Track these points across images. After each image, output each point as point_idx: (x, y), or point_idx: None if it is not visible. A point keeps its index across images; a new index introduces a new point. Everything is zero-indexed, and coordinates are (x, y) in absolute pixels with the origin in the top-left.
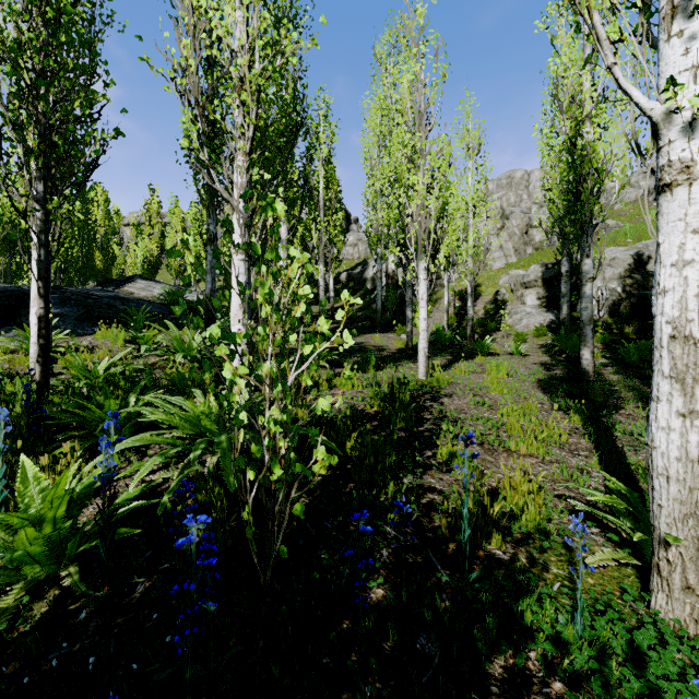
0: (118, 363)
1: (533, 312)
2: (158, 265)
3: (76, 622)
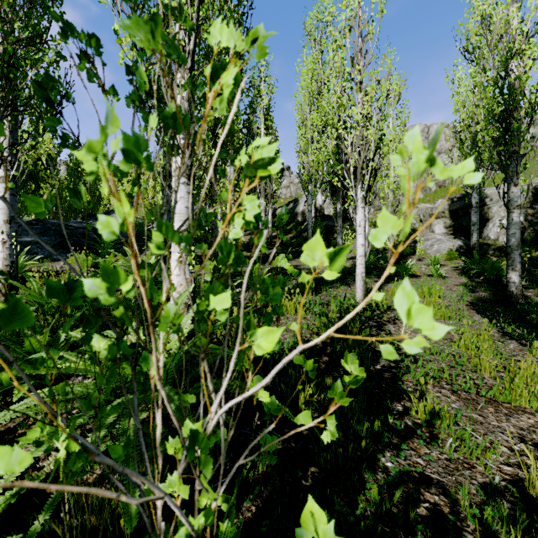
0: None
1: (443, 239)
2: None
3: None
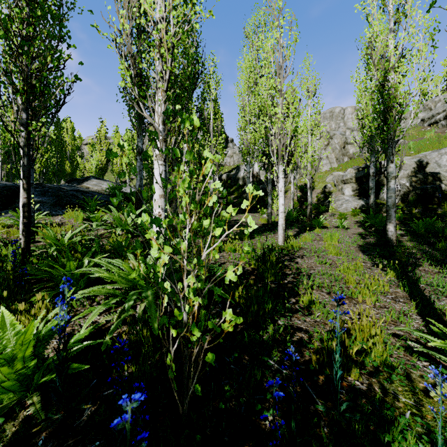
0: (78, 234)
1: (350, 200)
2: (106, 170)
3: (38, 441)
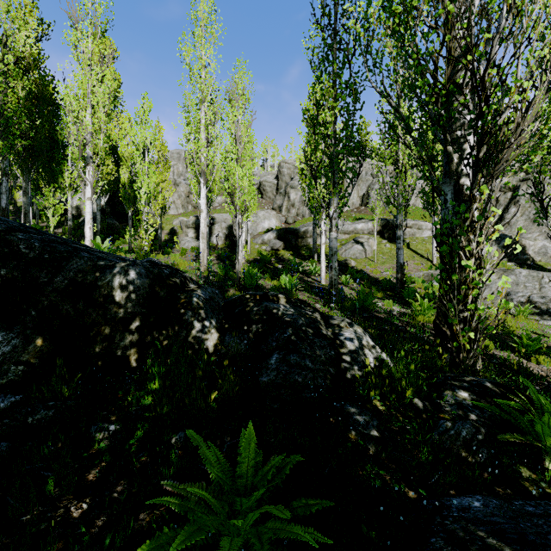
0: None
1: (191, 240)
2: None
3: None
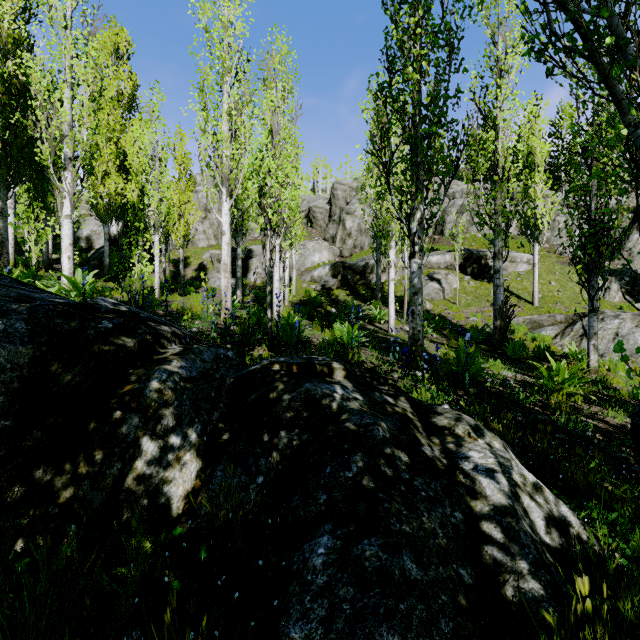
0: None
1: None
2: None
3: None
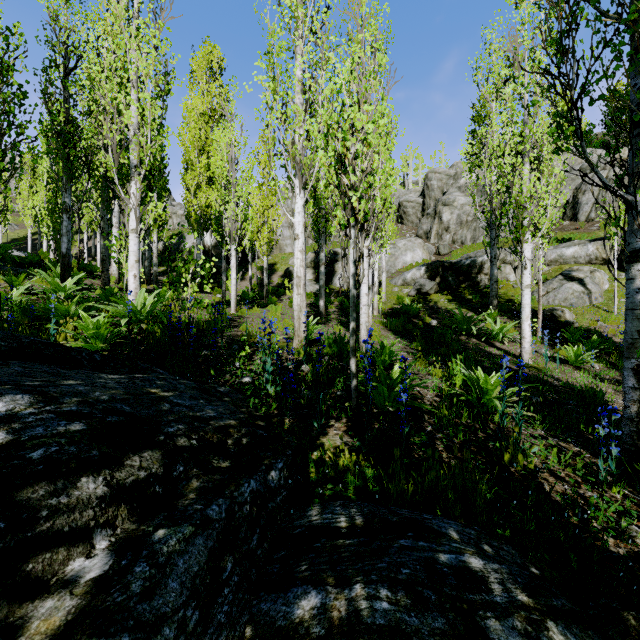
0: None
1: (307, 284)
2: None
3: (125, 353)
